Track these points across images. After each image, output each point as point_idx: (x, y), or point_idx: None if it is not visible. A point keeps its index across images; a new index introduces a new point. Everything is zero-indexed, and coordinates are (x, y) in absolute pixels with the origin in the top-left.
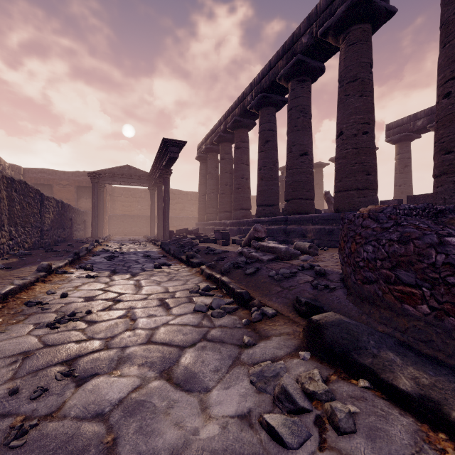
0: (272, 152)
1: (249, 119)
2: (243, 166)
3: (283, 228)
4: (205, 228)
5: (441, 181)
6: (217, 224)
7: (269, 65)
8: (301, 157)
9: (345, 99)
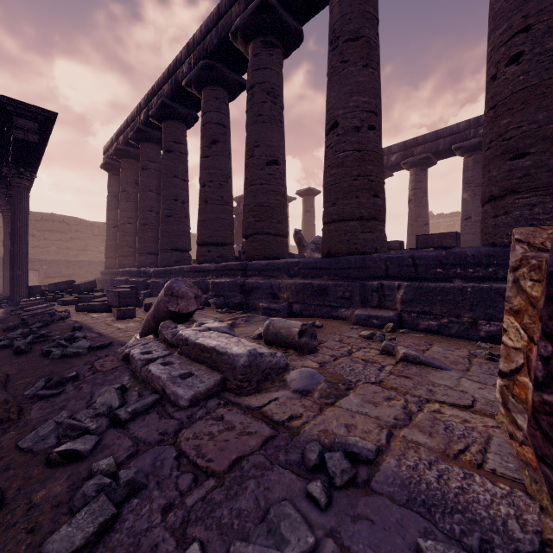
0: (223, 160)
1: (188, 107)
2: (177, 180)
3: (240, 282)
4: (115, 280)
5: (507, 205)
6: (135, 273)
7: (217, 13)
8: (269, 166)
9: (341, 67)
